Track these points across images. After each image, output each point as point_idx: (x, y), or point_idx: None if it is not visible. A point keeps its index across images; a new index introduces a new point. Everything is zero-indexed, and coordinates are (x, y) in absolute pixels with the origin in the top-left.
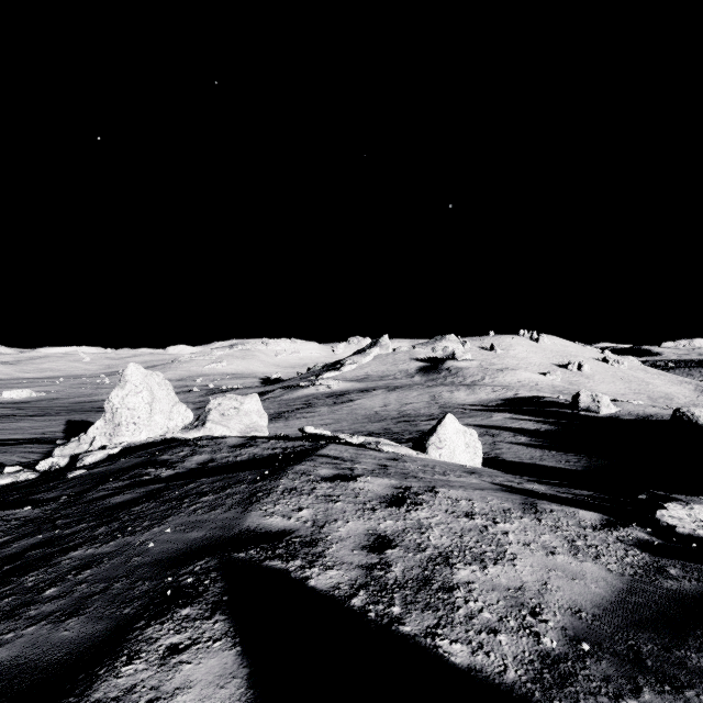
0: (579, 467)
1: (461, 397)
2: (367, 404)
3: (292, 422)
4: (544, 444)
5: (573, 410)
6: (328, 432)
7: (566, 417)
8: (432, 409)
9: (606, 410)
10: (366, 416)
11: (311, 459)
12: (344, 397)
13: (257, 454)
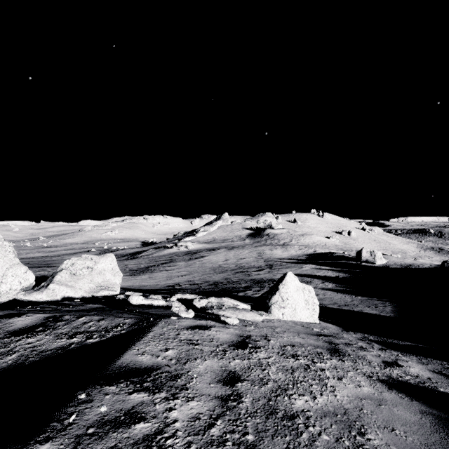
0: (391, 313)
1: (279, 253)
2: (213, 259)
3: (156, 274)
4: (347, 289)
5: (357, 262)
6: (161, 301)
7: (353, 267)
8: (259, 262)
9: (380, 261)
10: (212, 269)
11: (61, 419)
12: (197, 254)
13: (38, 349)
